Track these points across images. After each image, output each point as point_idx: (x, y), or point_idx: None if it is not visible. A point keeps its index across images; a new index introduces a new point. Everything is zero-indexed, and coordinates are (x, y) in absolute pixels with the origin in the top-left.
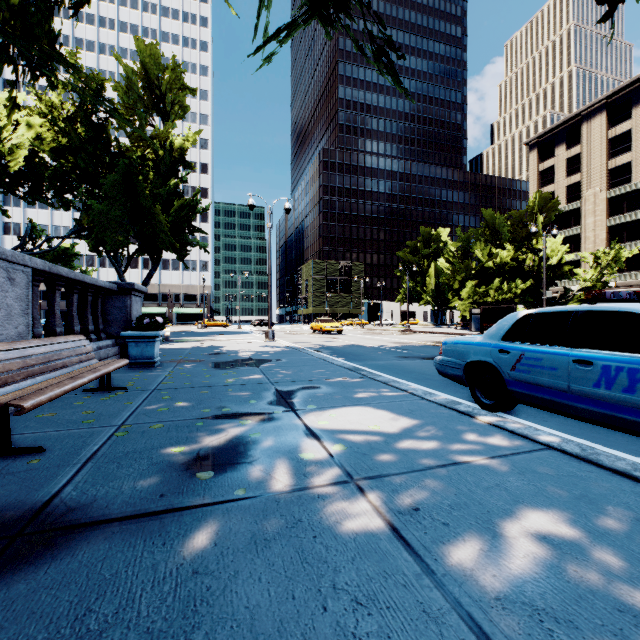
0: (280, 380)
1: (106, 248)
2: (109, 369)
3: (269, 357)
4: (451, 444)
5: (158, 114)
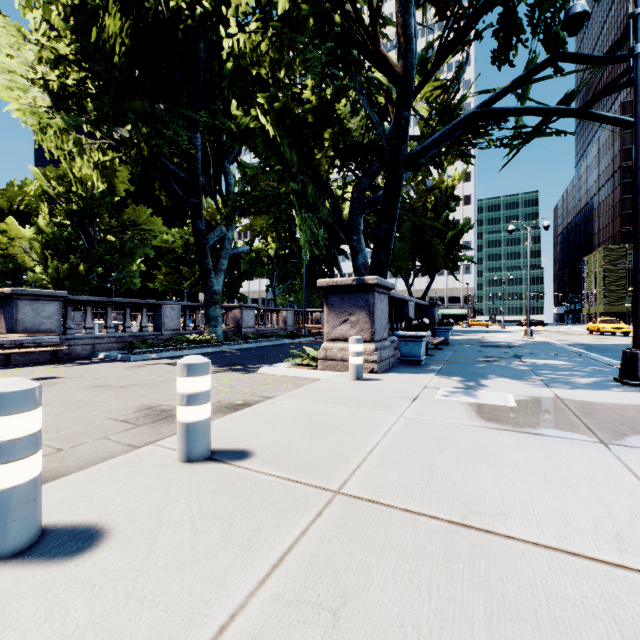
0: (519, 352)
1: (401, 271)
2: (441, 339)
3: (520, 345)
4: (579, 367)
5: (434, 167)
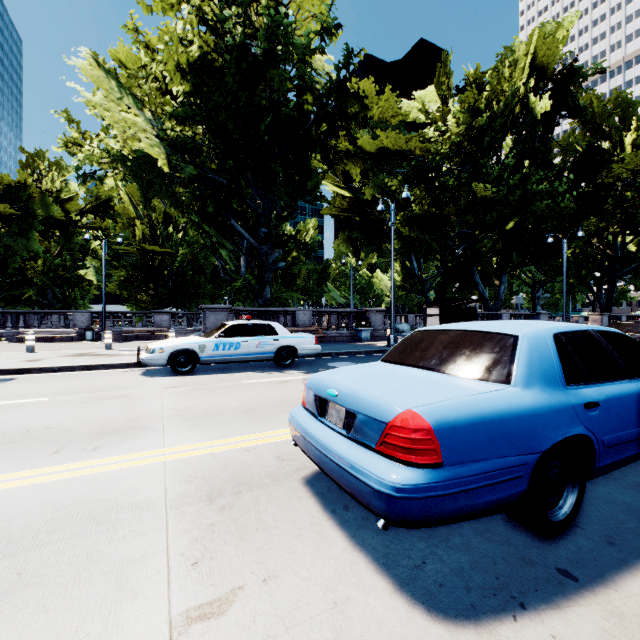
0: None
1: None
2: None
3: None
4: None
5: None
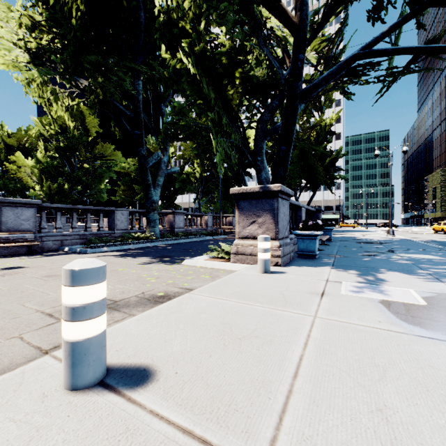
0: (391, 248)
1: (291, 187)
2: (327, 237)
3: (388, 242)
4: None
5: (316, 110)
